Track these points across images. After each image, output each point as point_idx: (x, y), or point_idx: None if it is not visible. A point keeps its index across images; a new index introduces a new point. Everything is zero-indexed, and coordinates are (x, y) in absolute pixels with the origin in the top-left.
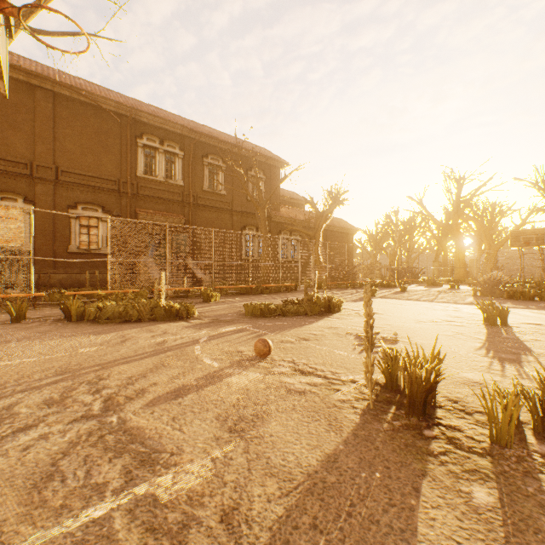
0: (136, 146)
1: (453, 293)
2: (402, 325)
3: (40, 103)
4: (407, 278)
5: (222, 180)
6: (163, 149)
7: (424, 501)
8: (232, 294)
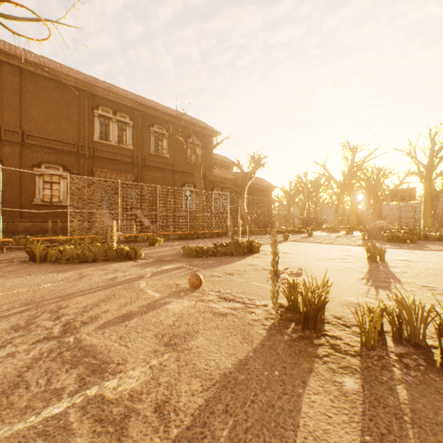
0: (93, 116)
1: (347, 237)
2: (306, 262)
3: (8, 77)
4: (313, 225)
5: (166, 145)
6: (116, 119)
7: (308, 389)
8: (174, 239)
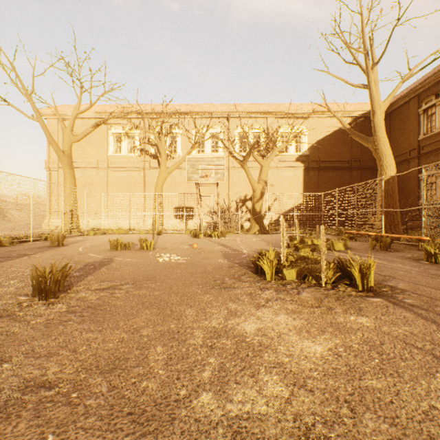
0: None
1: None
2: (163, 269)
3: None
4: None
5: None
6: None
7: None
8: None
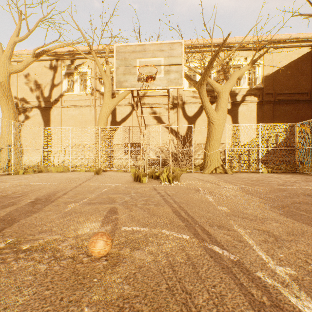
0: None
1: None
2: None
3: None
4: None
5: None
6: None
7: None
8: None
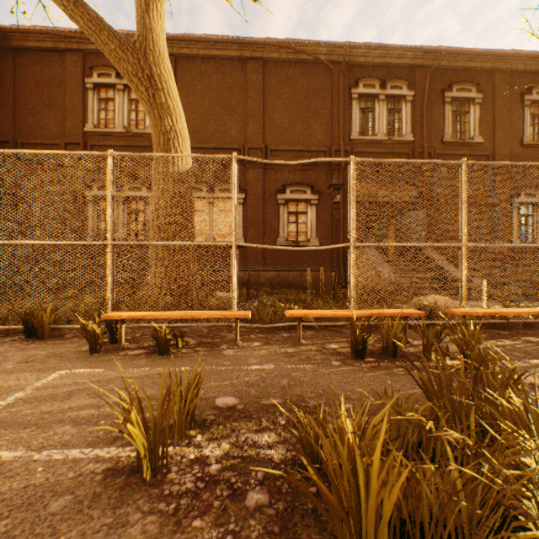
0: (349, 100)
1: None
2: None
3: (250, 77)
4: None
5: (475, 120)
6: (384, 94)
7: None
8: None
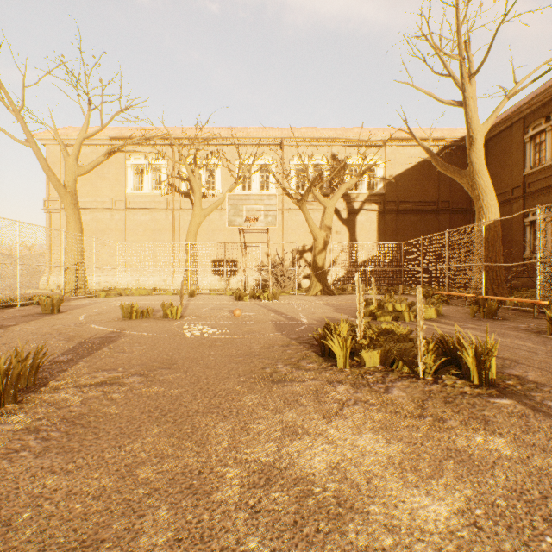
0: None
1: None
2: (191, 350)
3: None
4: None
5: None
6: None
7: None
8: None
